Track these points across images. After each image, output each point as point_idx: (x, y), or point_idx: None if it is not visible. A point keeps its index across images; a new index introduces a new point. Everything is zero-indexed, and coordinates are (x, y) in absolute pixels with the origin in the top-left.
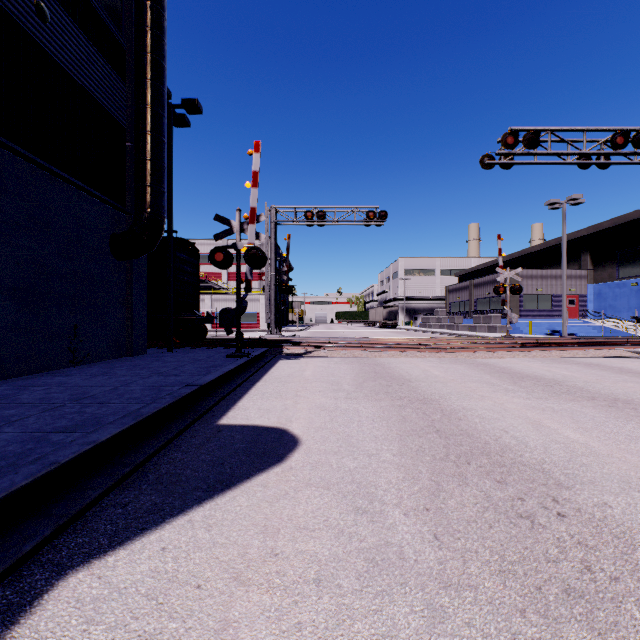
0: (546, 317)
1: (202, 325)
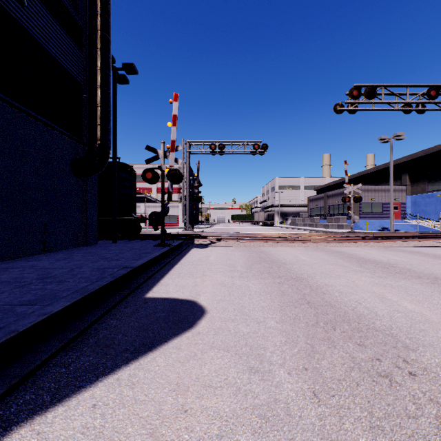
0: (378, 218)
1: (138, 224)
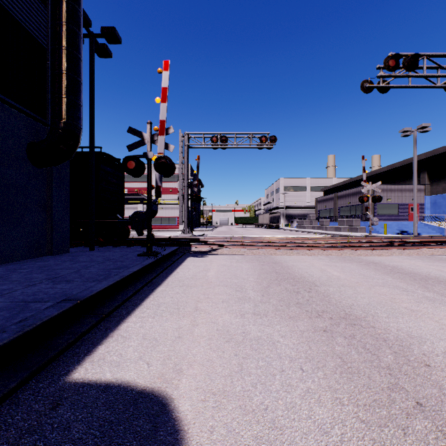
0: (394, 220)
1: (125, 227)
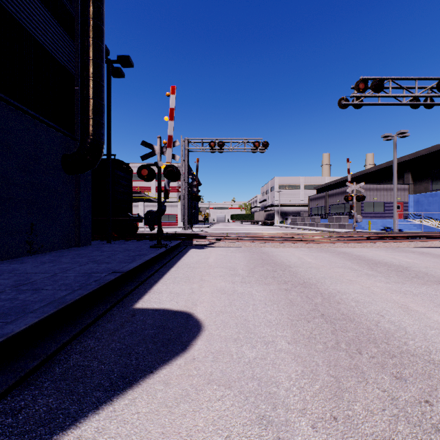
0: (380, 218)
1: (134, 223)
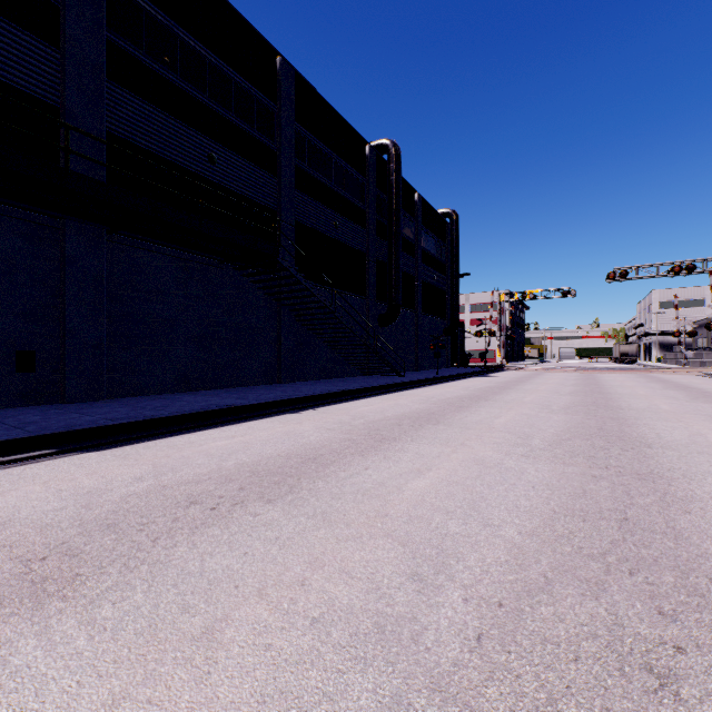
0: None
1: (466, 358)
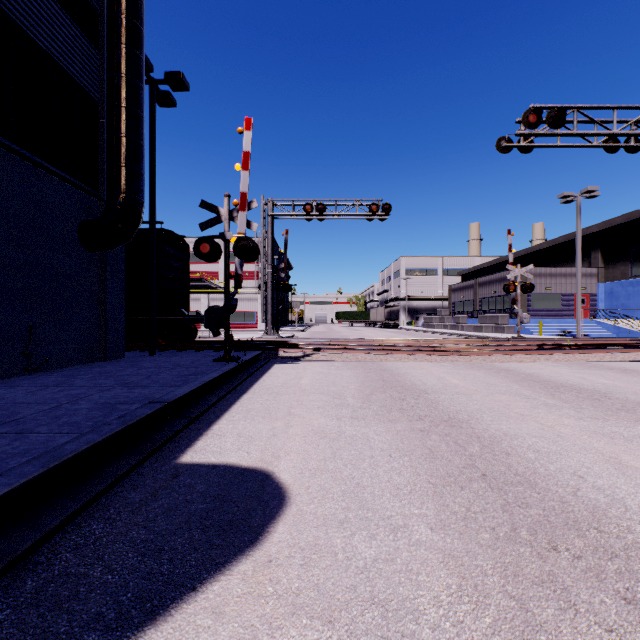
0: (555, 317)
1: (191, 325)
